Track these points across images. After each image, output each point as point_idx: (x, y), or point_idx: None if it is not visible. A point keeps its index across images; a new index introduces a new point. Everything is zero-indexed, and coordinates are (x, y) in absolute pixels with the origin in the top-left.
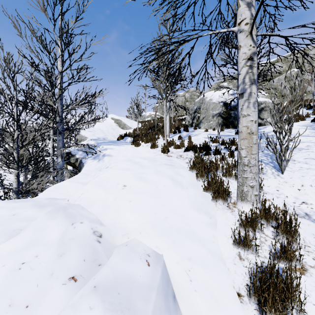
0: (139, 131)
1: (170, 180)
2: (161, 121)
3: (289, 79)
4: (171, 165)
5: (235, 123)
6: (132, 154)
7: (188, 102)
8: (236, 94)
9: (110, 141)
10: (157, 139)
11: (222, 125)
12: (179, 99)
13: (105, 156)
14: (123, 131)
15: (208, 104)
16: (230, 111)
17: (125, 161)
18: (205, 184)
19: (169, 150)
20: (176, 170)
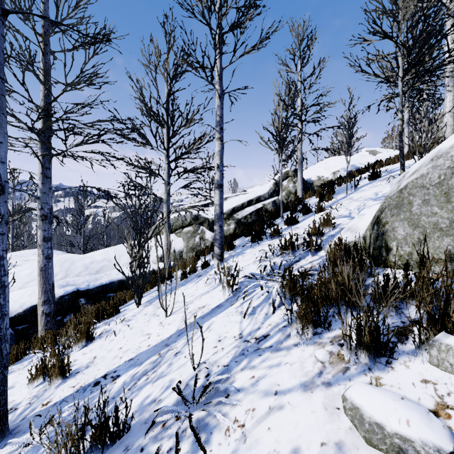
0: None
1: None
2: None
3: None
4: None
5: None
6: None
7: None
8: None
9: None
10: None
11: None
12: None
13: None
14: None
15: None
16: None
17: None
18: None
19: None
20: None
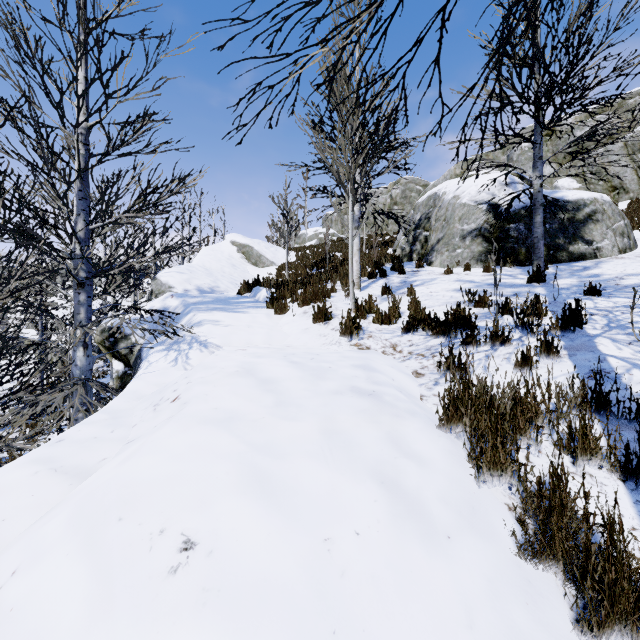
0: (290, 271)
1: (376, 490)
2: (339, 247)
3: (633, 151)
4: (373, 394)
5: (519, 254)
6: (264, 338)
7: (398, 206)
8: (517, 184)
9: (218, 297)
10: (331, 294)
11: (487, 258)
12: (378, 200)
13: (194, 343)
14: (257, 270)
15: (450, 208)
16: (505, 224)
17: (233, 376)
18: (510, 502)
19: (362, 330)
20: (395, 424)
